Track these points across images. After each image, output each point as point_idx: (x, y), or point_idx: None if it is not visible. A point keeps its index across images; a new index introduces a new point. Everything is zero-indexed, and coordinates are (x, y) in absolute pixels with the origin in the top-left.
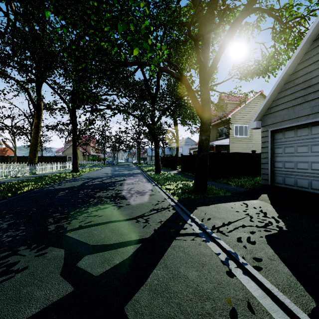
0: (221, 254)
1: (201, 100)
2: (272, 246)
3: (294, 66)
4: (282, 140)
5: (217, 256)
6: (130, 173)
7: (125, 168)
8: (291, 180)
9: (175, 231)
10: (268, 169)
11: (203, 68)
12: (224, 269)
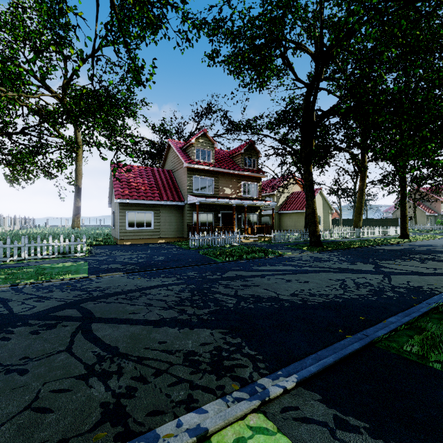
0: None
1: None
2: None
3: None
4: None
5: None
6: None
7: None
8: None
9: None
10: None
11: None
12: None
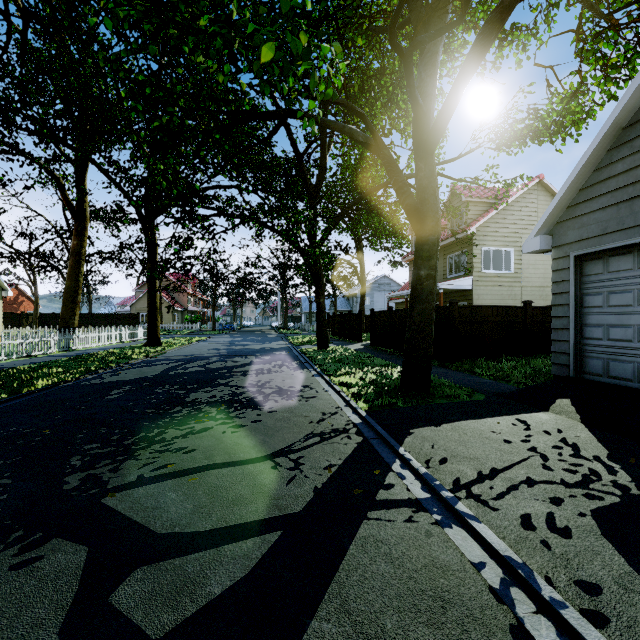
0: (488, 568)
1: (417, 192)
2: (618, 546)
3: (633, 108)
4: (602, 277)
5: (478, 574)
6: (266, 349)
7: (257, 337)
8: (625, 367)
9: (364, 493)
10: (568, 341)
11: (422, 119)
12: (504, 620)
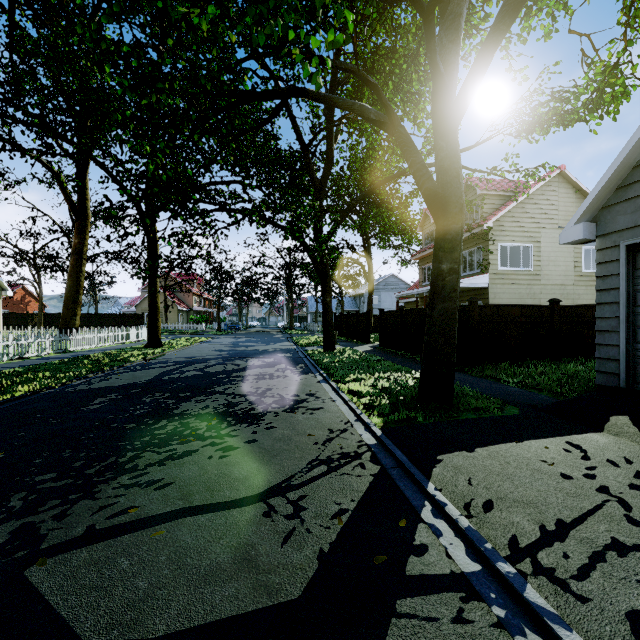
0: None
1: (437, 175)
2: None
3: None
4: None
5: None
6: (270, 351)
7: (261, 338)
8: None
9: (388, 561)
10: (618, 346)
11: (443, 92)
12: None
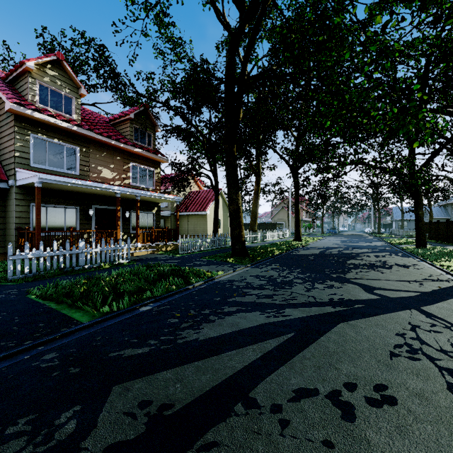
0: None
1: None
2: None
3: None
4: None
5: None
6: (372, 246)
7: (358, 239)
8: None
9: None
10: None
11: None
12: None
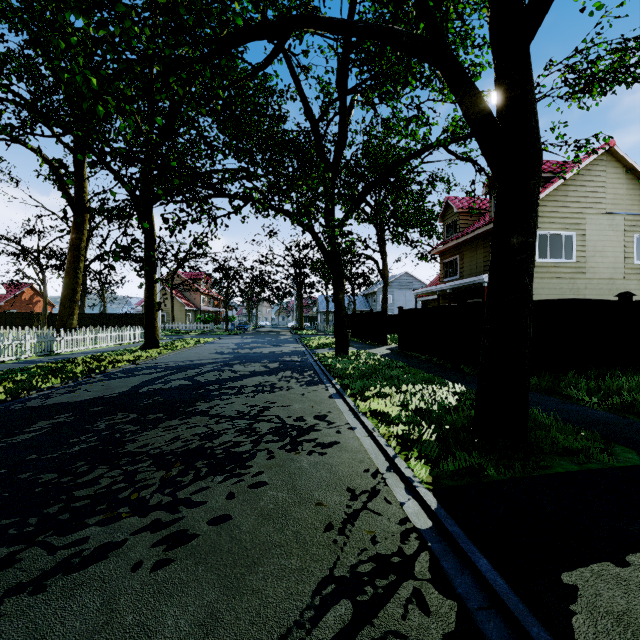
0: None
1: (498, 113)
2: None
3: None
4: None
5: None
6: (276, 353)
7: (269, 339)
8: None
9: None
10: None
11: None
12: None
